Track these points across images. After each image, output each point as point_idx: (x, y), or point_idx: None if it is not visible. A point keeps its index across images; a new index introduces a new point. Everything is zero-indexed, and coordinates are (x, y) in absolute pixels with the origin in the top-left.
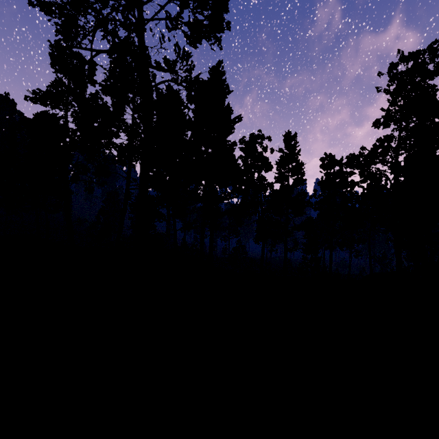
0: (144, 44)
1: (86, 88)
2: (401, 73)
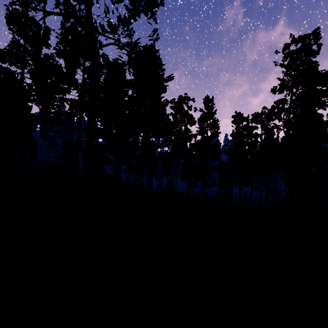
0: (90, 11)
1: (41, 49)
2: (292, 51)
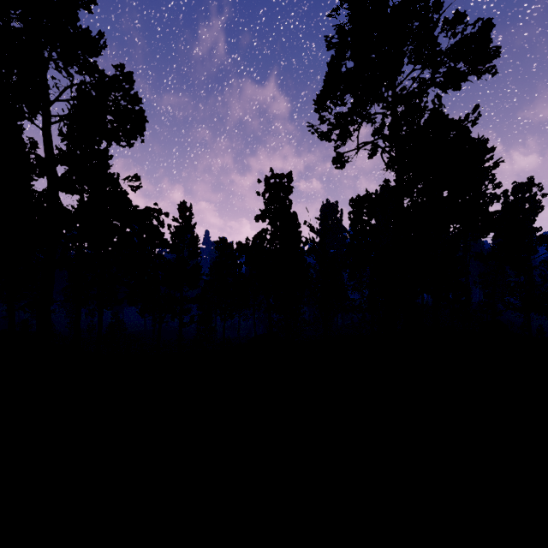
0: (52, 142)
1: None
2: (272, 185)
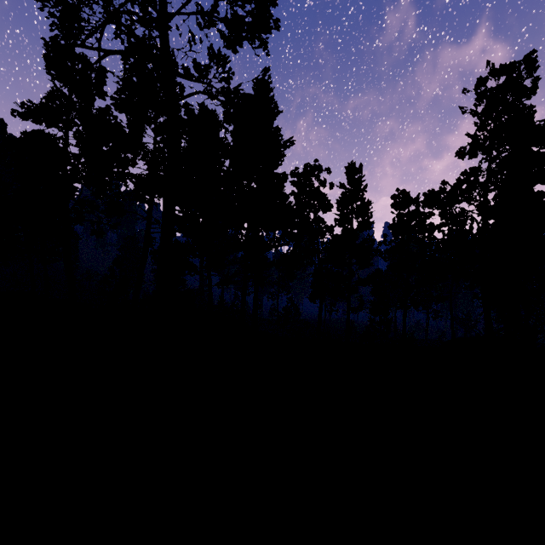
0: (168, 44)
1: (93, 101)
2: (491, 90)
